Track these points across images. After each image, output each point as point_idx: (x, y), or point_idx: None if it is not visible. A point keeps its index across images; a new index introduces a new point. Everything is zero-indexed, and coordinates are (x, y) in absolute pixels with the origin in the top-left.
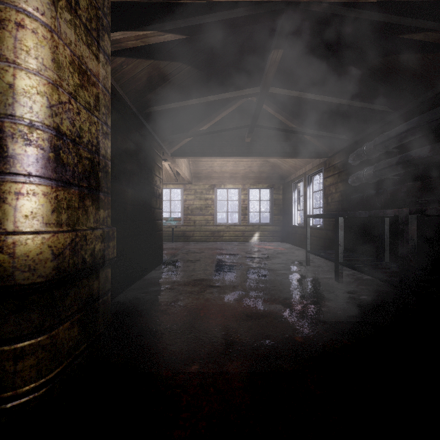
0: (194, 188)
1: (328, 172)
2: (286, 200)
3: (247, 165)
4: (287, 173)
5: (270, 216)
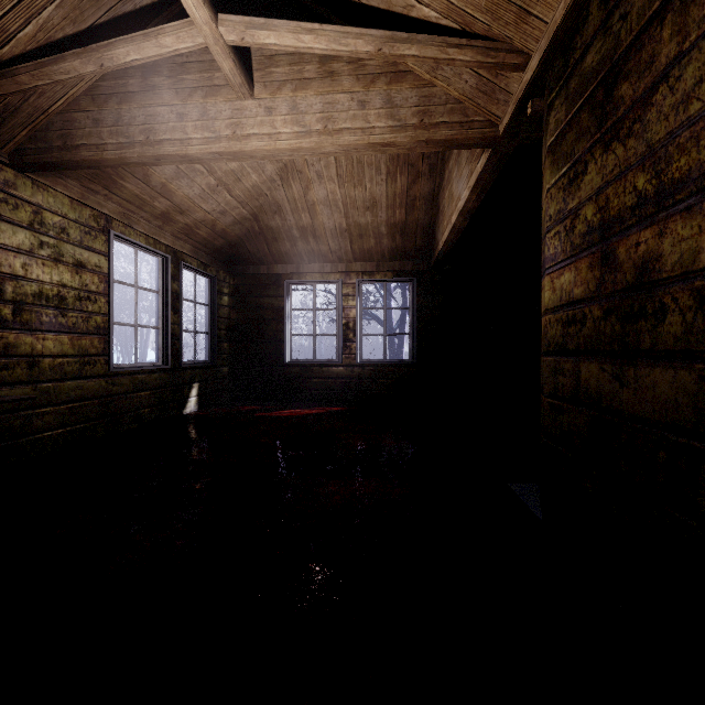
0: (32, 199)
1: (428, 288)
2: (247, 311)
3: (225, 206)
4: (272, 258)
5: (209, 345)
